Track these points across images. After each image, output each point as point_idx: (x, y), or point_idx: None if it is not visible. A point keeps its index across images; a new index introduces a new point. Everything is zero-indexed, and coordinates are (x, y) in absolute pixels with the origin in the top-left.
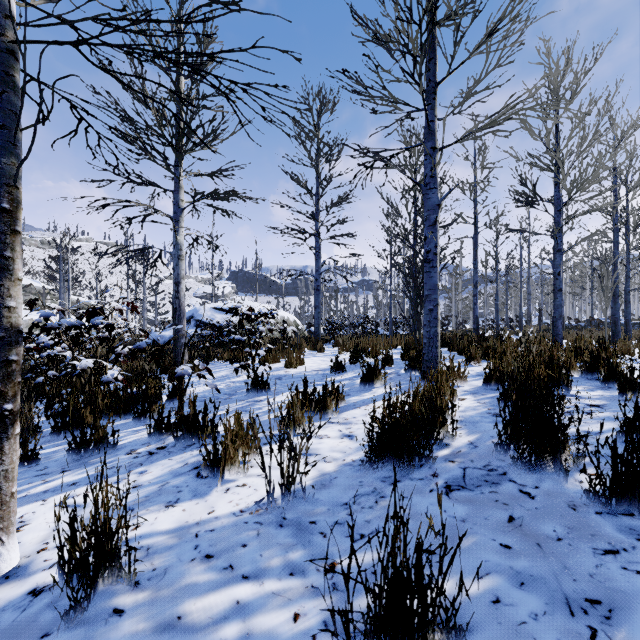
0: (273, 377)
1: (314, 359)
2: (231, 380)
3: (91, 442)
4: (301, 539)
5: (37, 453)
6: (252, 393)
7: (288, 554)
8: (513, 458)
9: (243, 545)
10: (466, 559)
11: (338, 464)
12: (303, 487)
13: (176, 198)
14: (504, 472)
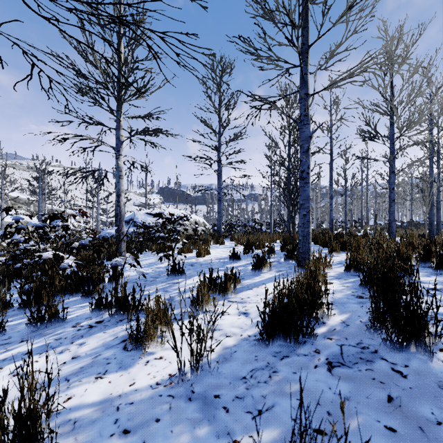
0: (187, 264)
1: (217, 250)
2: (157, 266)
3: (45, 317)
4: (207, 414)
5: (4, 325)
6: (171, 277)
7: (195, 430)
8: (383, 339)
9: (156, 420)
10: (356, 442)
11: (237, 339)
12: (209, 360)
13: (117, 134)
14: (375, 350)
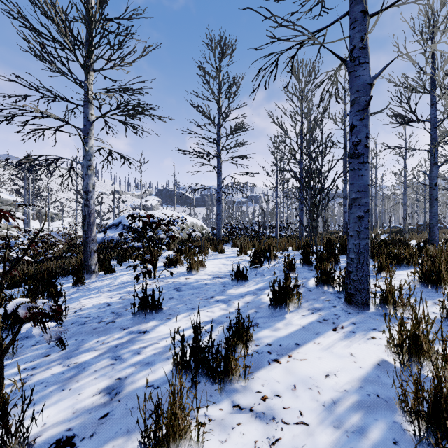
0: (172, 286)
1: (215, 262)
2: (129, 289)
3: None
4: None
5: None
6: (139, 316)
7: None
8: None
9: None
10: None
11: None
12: None
13: (85, 111)
14: None
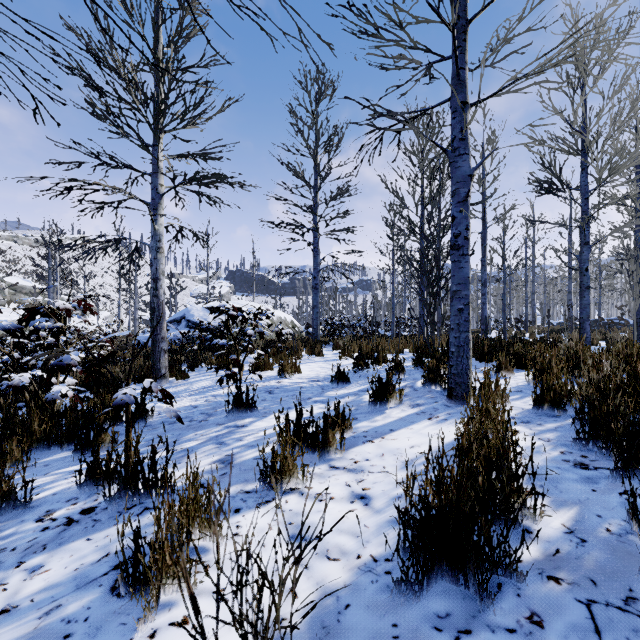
0: (263, 390)
1: (312, 365)
2: (213, 393)
3: None
4: None
5: None
6: (234, 414)
7: None
8: None
9: None
10: None
11: (349, 567)
12: (288, 634)
13: (154, 182)
14: None
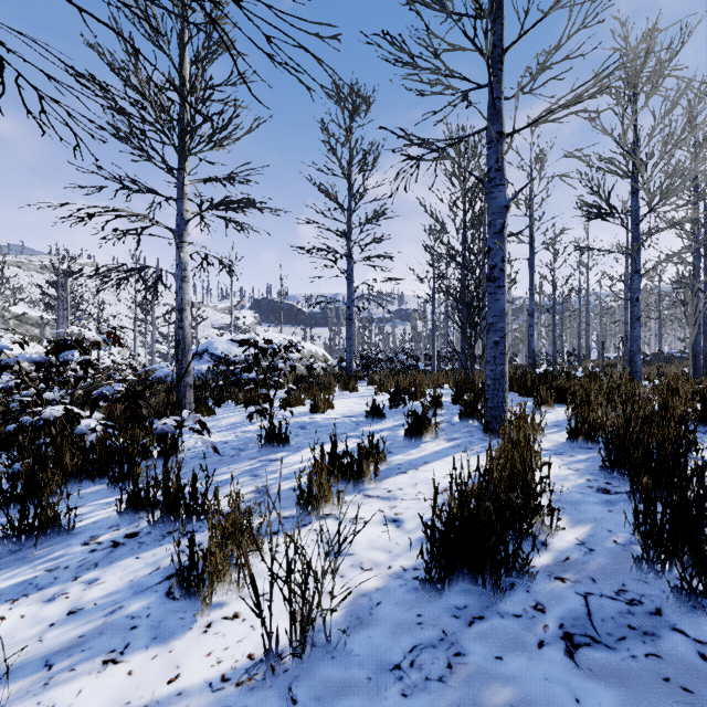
0: (295, 425)
1: (346, 401)
2: (243, 429)
3: (36, 526)
4: None
5: None
6: (266, 448)
7: None
8: (674, 588)
9: None
10: None
11: (381, 575)
12: (327, 623)
13: (179, 208)
14: (656, 608)
